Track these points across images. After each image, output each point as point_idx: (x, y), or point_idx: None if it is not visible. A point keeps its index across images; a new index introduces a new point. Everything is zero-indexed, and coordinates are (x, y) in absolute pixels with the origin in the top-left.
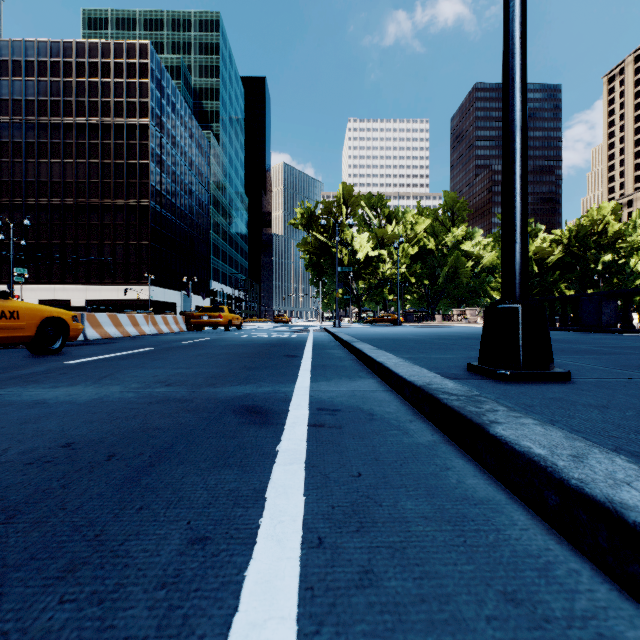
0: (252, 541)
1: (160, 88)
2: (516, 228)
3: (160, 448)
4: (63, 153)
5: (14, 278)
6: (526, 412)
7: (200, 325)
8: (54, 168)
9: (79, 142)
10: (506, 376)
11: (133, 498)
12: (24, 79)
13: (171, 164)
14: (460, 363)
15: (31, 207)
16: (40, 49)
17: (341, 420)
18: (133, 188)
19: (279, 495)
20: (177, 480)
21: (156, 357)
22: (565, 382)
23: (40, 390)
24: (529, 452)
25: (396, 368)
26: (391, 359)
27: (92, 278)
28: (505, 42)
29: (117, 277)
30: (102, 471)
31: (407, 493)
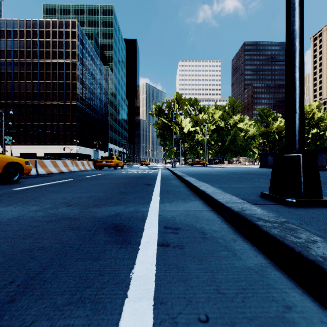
0: None
1: (82, 44)
2: (296, 103)
3: (32, 273)
4: (32, 77)
5: (5, 141)
6: None
7: (101, 166)
8: (28, 85)
9: (40, 72)
10: (293, 203)
11: None
12: (12, 39)
13: (88, 83)
14: (252, 191)
15: (16, 105)
16: (20, 24)
17: (182, 239)
18: (68, 95)
19: None
20: None
21: (71, 185)
22: None
23: None
24: None
25: (214, 195)
26: (209, 188)
27: (47, 142)
28: None
29: (60, 141)
30: None
31: None
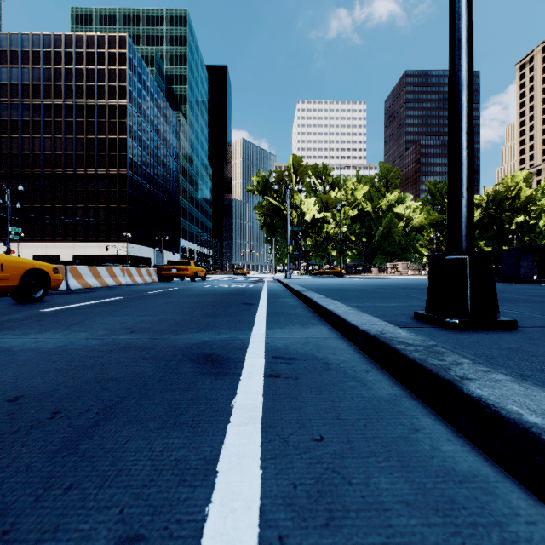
0: (196, 543)
1: (136, 74)
2: (463, 183)
3: (110, 403)
4: (54, 130)
5: (10, 236)
6: (490, 365)
7: (170, 276)
8: (46, 142)
9: (67, 120)
10: (455, 325)
11: (64, 472)
12: (20, 66)
13: (146, 139)
14: (405, 311)
15: (26, 176)
16: (34, 41)
17: (297, 370)
18: (113, 159)
19: (232, 468)
20: (120, 445)
21: (127, 305)
22: (513, 330)
23: (10, 337)
24: (522, 420)
25: (347, 316)
26: (340, 307)
27: (78, 236)
28: (451, 6)
29: (100, 236)
30: (40, 433)
31: (378, 465)
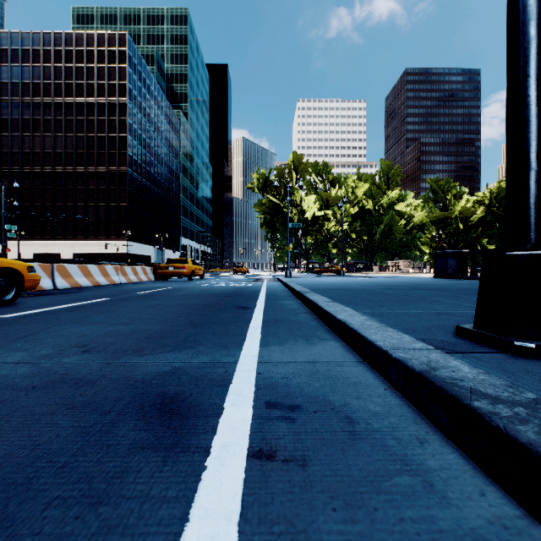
0: None
1: (136, 72)
2: (532, 149)
3: None
4: (54, 128)
5: (8, 234)
6: None
7: (166, 275)
8: (46, 141)
9: (67, 118)
10: (531, 350)
11: None
12: (21, 65)
13: (146, 137)
14: (436, 322)
15: (27, 174)
16: (34, 39)
17: (304, 437)
18: (113, 157)
19: None
20: None
21: (104, 309)
22: None
23: None
24: None
25: (366, 332)
26: (353, 316)
27: (78, 235)
28: None
29: (100, 234)
30: None
31: None
